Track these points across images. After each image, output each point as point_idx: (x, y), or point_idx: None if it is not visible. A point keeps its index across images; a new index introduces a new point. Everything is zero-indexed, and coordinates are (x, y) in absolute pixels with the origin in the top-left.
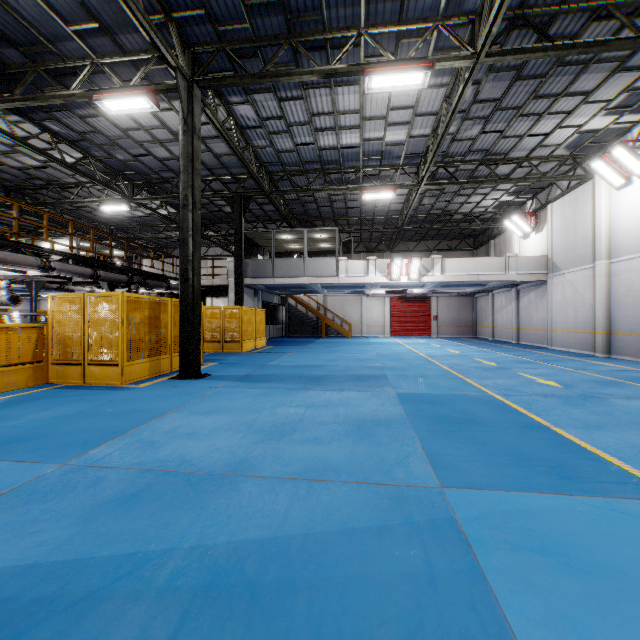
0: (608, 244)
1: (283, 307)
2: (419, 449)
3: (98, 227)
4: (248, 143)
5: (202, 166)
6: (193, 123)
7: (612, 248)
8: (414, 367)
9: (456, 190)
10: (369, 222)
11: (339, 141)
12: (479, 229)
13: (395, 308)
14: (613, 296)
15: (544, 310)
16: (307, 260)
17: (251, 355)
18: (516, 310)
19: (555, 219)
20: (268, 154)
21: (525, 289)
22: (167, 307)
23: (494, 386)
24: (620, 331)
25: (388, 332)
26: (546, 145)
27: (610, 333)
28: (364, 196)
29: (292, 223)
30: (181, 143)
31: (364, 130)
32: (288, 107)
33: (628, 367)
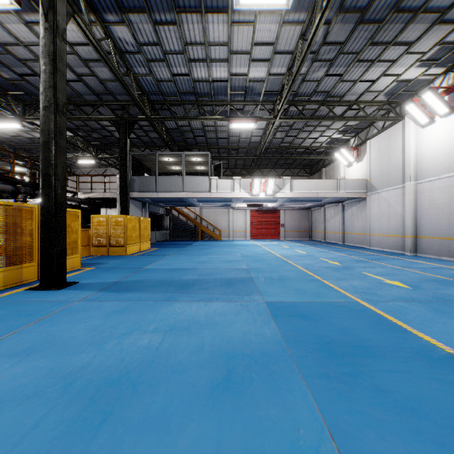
0: (415, 169)
1: (168, 217)
2: (325, 436)
3: (1, 146)
4: (129, 69)
5: (89, 91)
6: (55, 21)
7: (418, 172)
8: (275, 268)
9: (301, 127)
10: (235, 151)
11: (210, 74)
12: (314, 160)
13: (254, 218)
14: (419, 209)
15: (364, 219)
16: (185, 178)
17: (133, 258)
18: (342, 220)
19: (373, 151)
20: (148, 83)
21: (349, 204)
22: (33, 214)
23: (353, 289)
24: (425, 235)
25: (249, 236)
26: (371, 91)
27: (417, 237)
28: (231, 125)
29: (173, 149)
30: (41, 41)
31: (231, 64)
32: (163, 33)
33: (439, 264)
